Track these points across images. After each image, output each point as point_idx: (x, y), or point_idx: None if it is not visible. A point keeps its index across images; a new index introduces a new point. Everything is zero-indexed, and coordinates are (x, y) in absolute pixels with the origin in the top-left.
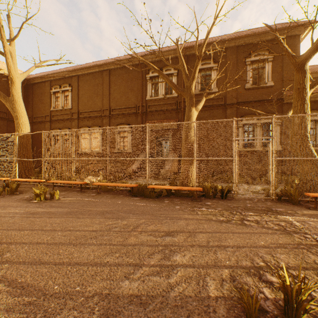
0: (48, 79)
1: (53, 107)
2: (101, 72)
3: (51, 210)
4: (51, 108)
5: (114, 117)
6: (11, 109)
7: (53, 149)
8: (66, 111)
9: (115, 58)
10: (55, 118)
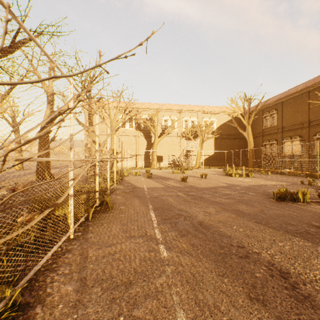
0: (261, 109)
1: (264, 126)
2: (300, 94)
3: (268, 176)
4: (262, 127)
5: (312, 127)
6: (246, 137)
7: (264, 154)
8: (272, 128)
9: (314, 80)
10: (265, 133)
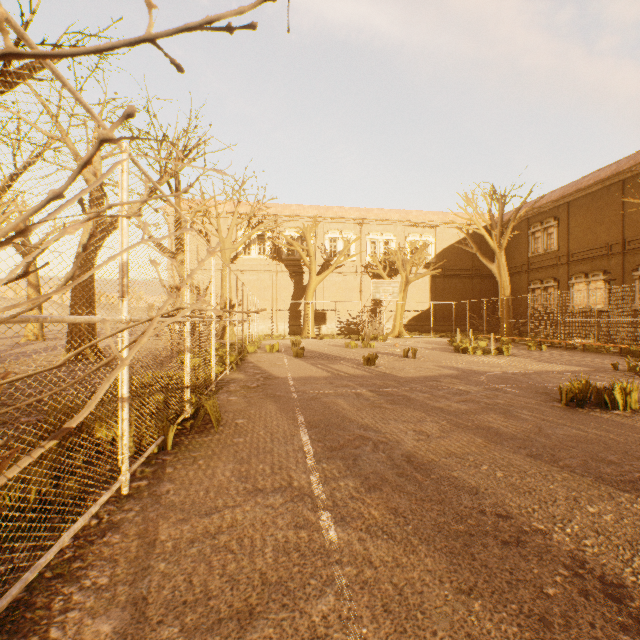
0: (525, 218)
1: (530, 252)
2: (605, 187)
3: (541, 353)
4: (528, 253)
5: (630, 253)
6: (495, 274)
7: (530, 308)
8: (549, 255)
9: (633, 157)
10: (533, 266)
